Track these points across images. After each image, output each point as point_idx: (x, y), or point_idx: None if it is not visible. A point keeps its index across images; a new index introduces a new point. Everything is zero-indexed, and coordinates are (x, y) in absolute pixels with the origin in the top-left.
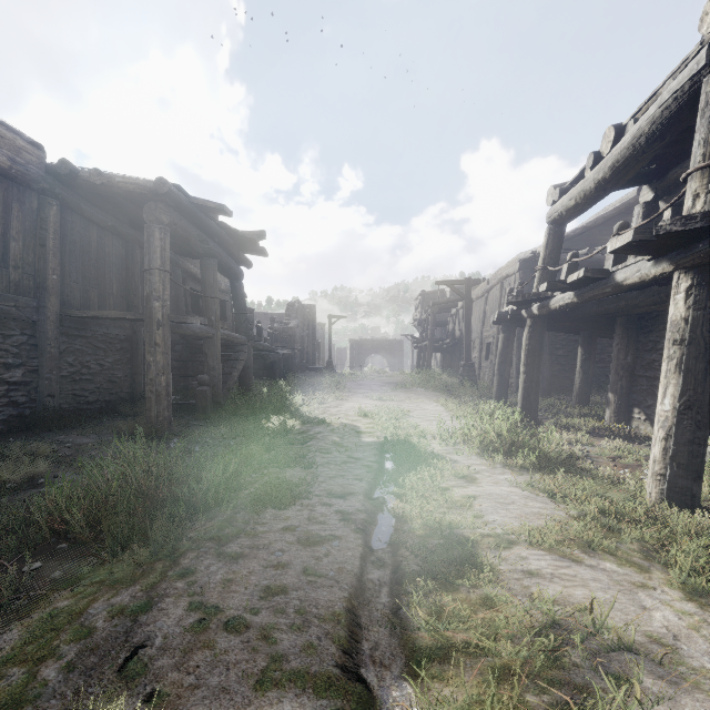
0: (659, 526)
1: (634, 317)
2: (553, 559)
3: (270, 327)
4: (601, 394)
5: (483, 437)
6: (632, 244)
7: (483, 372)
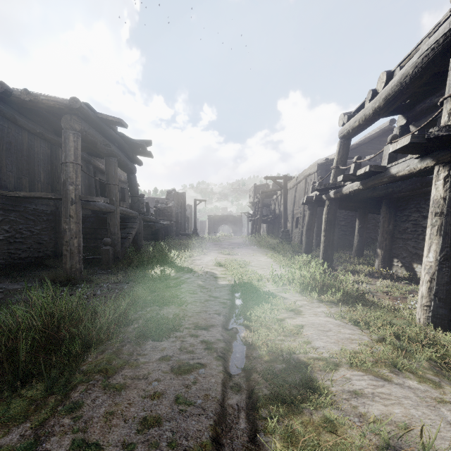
0: (438, 347)
1: (393, 200)
2: (371, 379)
3: (155, 206)
4: (369, 249)
5: (302, 280)
6: (409, 145)
7: (294, 236)
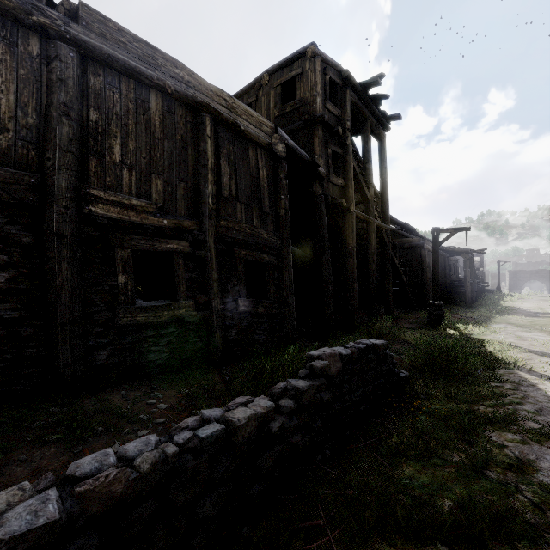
0: None
1: None
2: None
3: (478, 275)
4: None
5: None
6: None
7: None
